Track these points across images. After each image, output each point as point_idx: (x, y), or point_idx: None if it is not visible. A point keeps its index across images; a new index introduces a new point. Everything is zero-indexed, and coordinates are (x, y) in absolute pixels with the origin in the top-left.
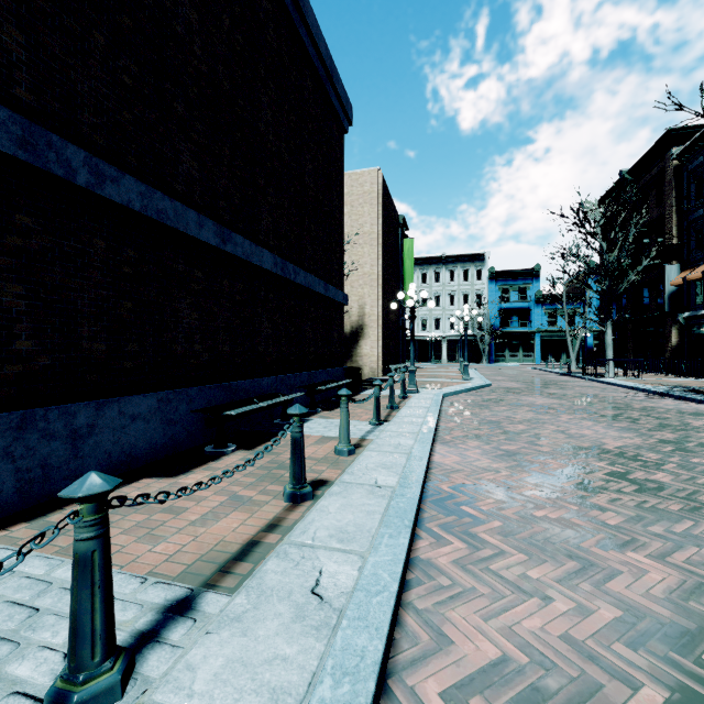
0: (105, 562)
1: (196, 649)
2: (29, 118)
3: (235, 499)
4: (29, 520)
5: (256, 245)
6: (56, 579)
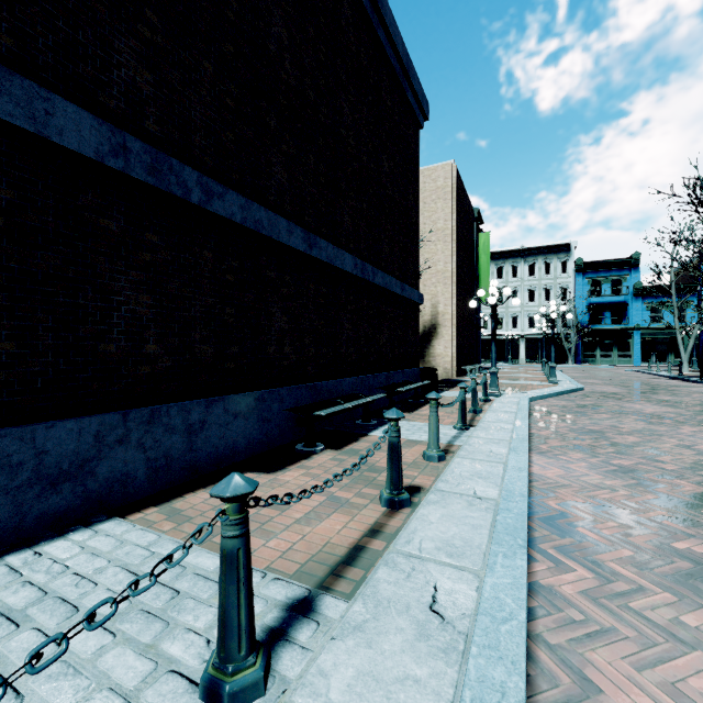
0: (247, 560)
1: (325, 654)
2: (155, 147)
3: (333, 500)
4: (157, 505)
5: (338, 249)
6: (189, 564)
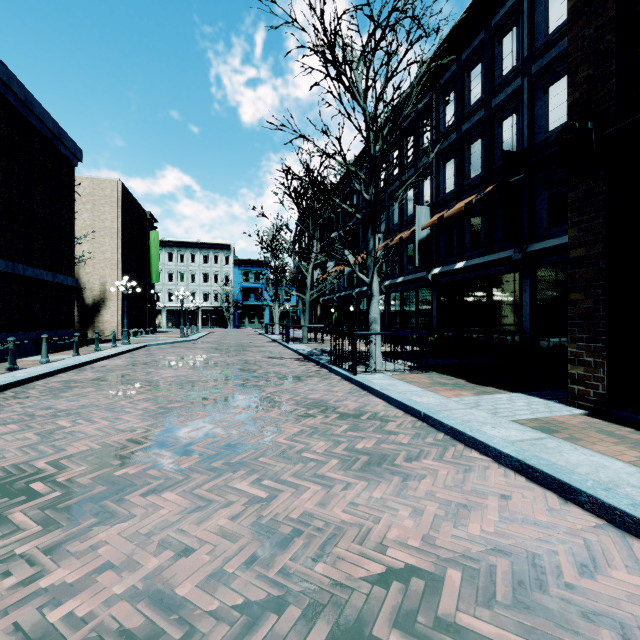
0: None
1: None
2: None
3: None
4: None
5: None
6: None
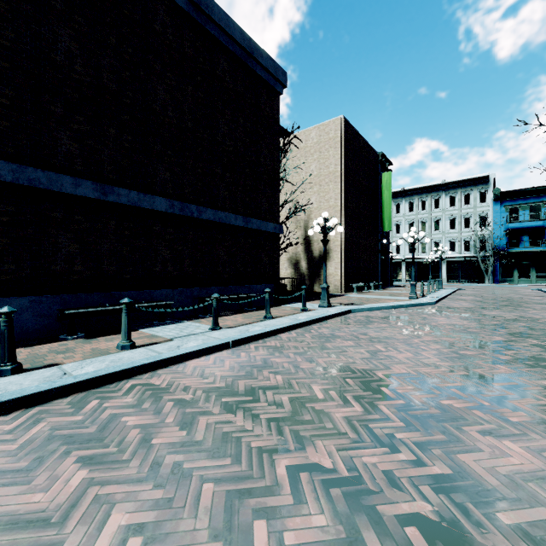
0: None
1: None
2: None
3: None
4: None
5: (146, 194)
6: None
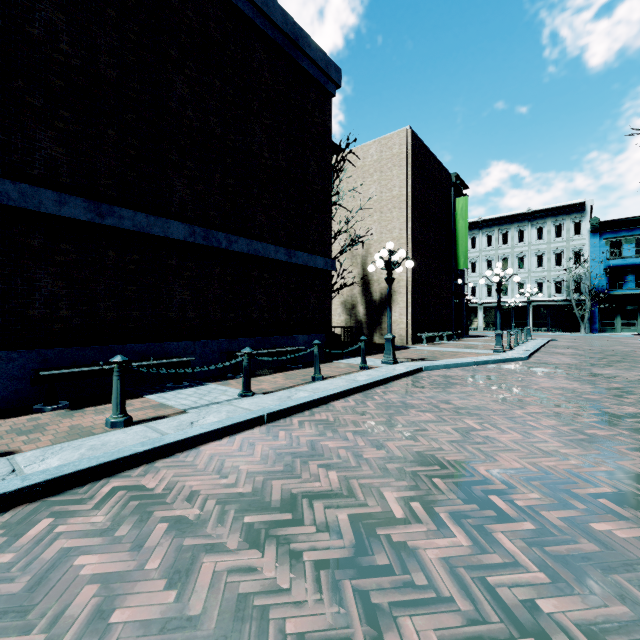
0: None
1: None
2: None
3: None
4: None
5: (158, 217)
6: None
